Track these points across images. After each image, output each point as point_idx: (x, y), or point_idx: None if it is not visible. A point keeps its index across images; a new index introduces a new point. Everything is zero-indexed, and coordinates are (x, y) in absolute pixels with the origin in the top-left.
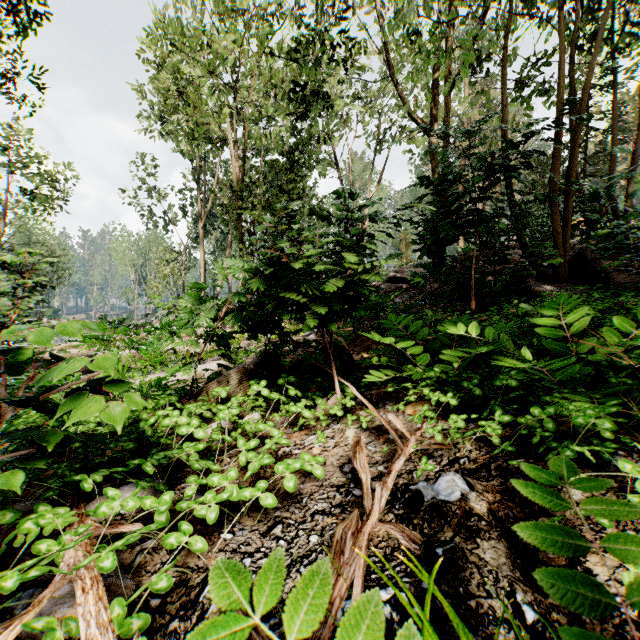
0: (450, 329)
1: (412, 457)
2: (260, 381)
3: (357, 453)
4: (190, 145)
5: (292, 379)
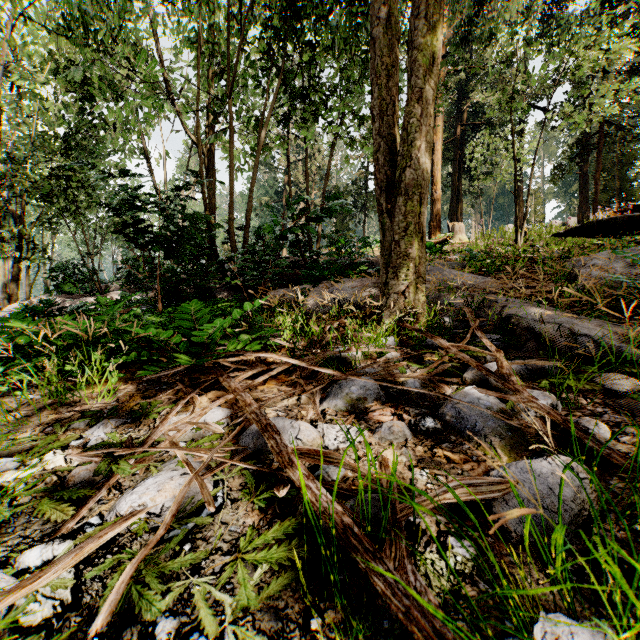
0: (15, 323)
1: None
2: None
3: None
4: None
5: None
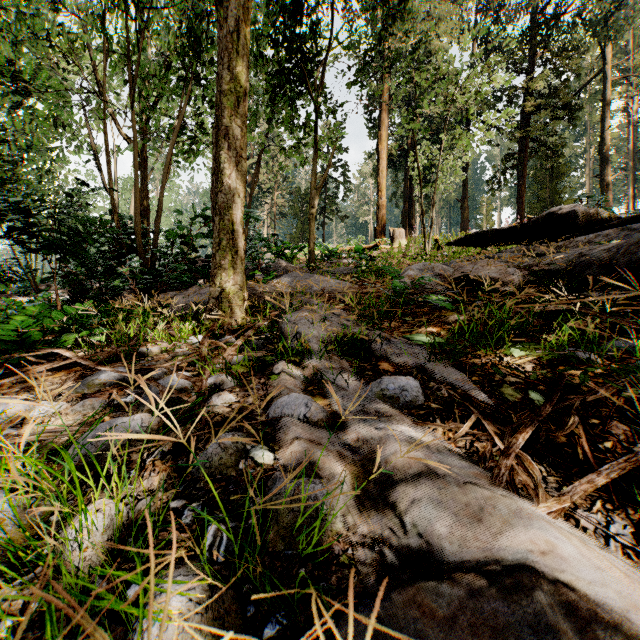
0: None
1: None
2: None
3: None
4: None
5: None
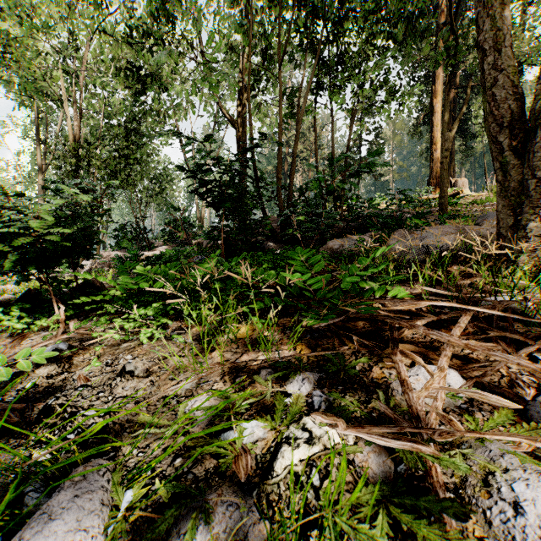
0: (138, 270)
1: (70, 342)
2: (6, 310)
3: (17, 340)
4: (21, 97)
5: (27, 306)
